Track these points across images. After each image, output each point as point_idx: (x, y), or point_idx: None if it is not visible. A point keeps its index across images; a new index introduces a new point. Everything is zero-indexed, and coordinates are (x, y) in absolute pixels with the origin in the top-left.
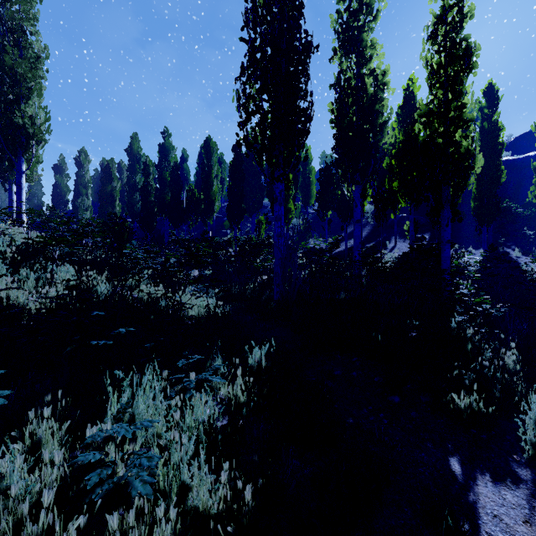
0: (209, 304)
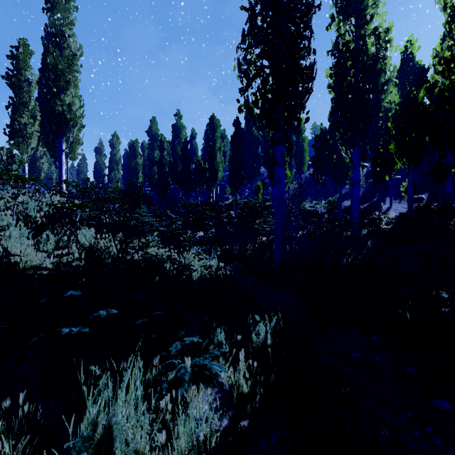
0: (211, 266)
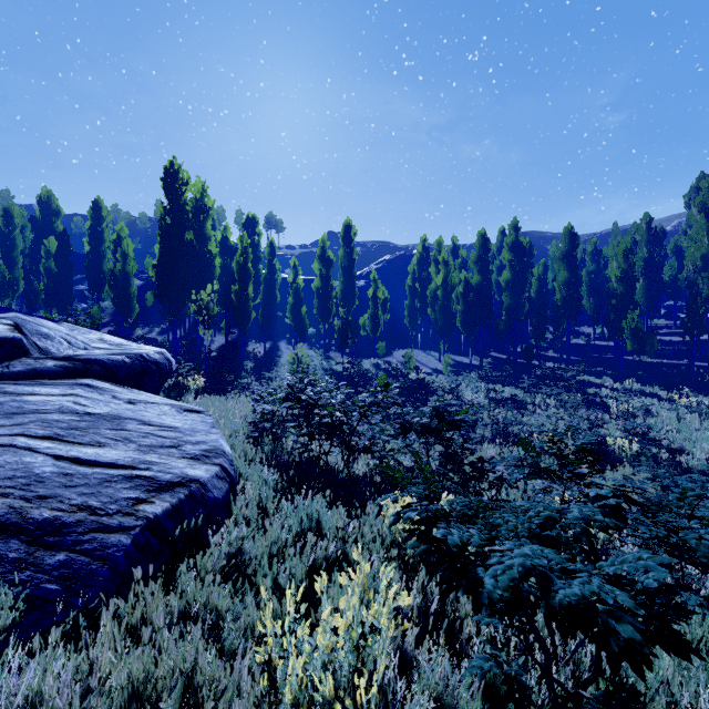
0: None
